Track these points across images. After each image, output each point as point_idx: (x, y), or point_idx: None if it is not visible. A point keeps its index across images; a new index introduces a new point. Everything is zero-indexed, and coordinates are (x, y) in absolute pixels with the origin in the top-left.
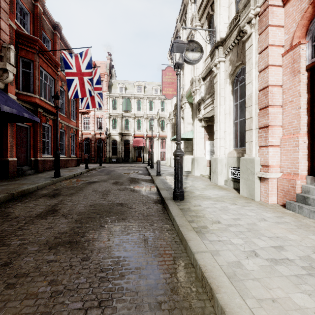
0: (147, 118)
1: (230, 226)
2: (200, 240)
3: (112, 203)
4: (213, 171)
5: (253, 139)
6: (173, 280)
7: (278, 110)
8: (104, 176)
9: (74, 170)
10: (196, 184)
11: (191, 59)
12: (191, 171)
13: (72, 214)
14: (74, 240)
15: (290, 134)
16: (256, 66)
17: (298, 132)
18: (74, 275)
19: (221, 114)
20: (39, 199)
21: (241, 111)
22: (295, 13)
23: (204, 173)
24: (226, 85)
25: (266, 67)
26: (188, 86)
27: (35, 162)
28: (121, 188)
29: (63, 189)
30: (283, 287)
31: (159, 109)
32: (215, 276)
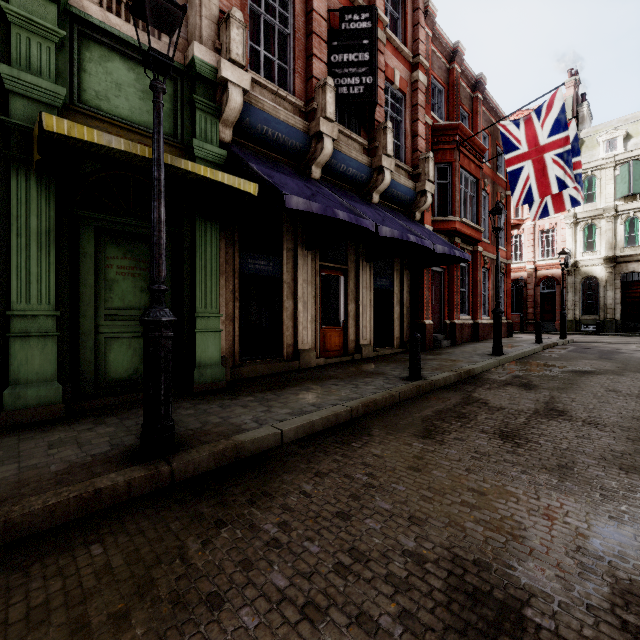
0: None
1: None
2: None
3: None
4: None
5: None
6: None
7: None
8: (603, 363)
9: (512, 344)
10: None
11: None
12: None
13: (604, 425)
14: None
15: None
16: None
17: None
18: None
19: None
20: (505, 387)
21: None
22: None
23: None
24: None
25: None
26: None
27: (450, 328)
28: None
29: (529, 377)
30: None
31: None
32: None
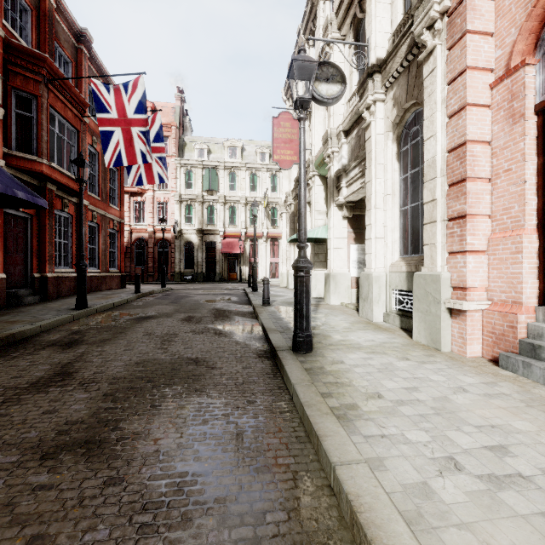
0: (247, 204)
1: (400, 403)
2: (346, 435)
3: (179, 357)
4: (364, 296)
5: (437, 240)
6: (294, 528)
7: (483, 186)
8: (168, 307)
9: (114, 295)
10: (334, 321)
11: (324, 96)
12: (324, 297)
13: (99, 381)
14: (95, 438)
15: (506, 230)
16: (443, 107)
17: (520, 227)
18: (85, 521)
19: (378, 195)
20: (41, 351)
21: (415, 191)
22: (514, 8)
23: (347, 301)
24: (386, 144)
25: (461, 108)
26: (319, 146)
27: (41, 281)
28: (198, 328)
29: (89, 331)
30: (523, 543)
31: (268, 188)
32: (381, 521)
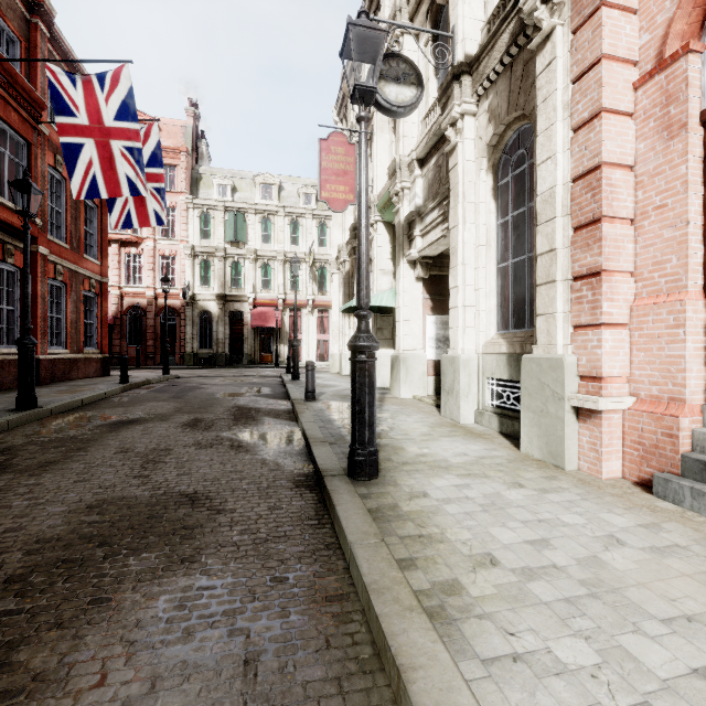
0: (286, 262)
1: (529, 575)
2: (451, 664)
3: (165, 493)
4: (447, 388)
5: (557, 307)
6: None
7: (624, 229)
8: (166, 405)
9: (86, 386)
10: (407, 424)
11: (393, 103)
12: (391, 388)
13: (6, 549)
14: None
15: (658, 294)
16: (566, 115)
17: (680, 289)
18: None
19: (467, 246)
20: None
21: (518, 240)
22: None
23: (422, 393)
24: (479, 175)
25: (593, 116)
26: (384, 182)
27: None
28: (206, 439)
29: (26, 447)
30: None
31: (315, 241)
32: None
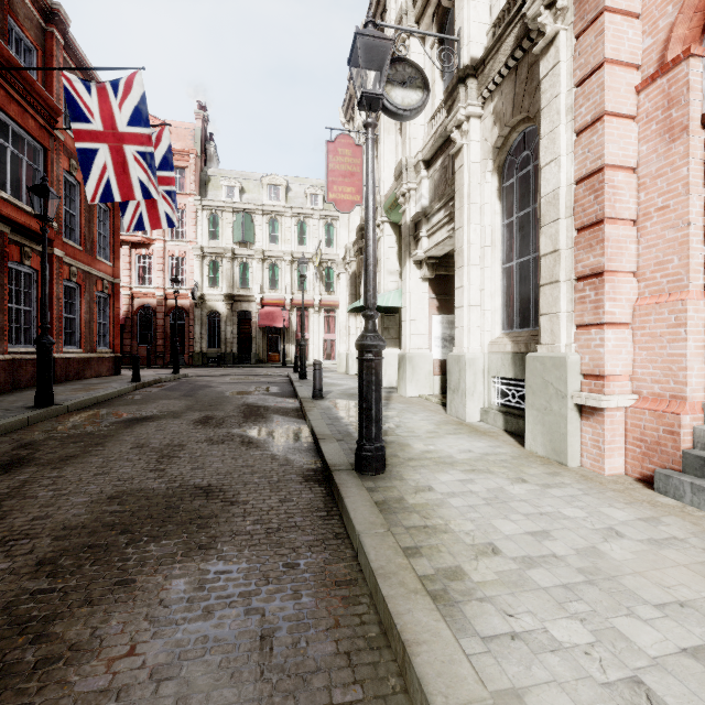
0: (293, 262)
1: (529, 563)
2: (452, 640)
3: (180, 485)
4: (453, 386)
5: (561, 307)
6: None
7: (627, 230)
8: (178, 403)
9: (100, 385)
10: (413, 422)
11: (399, 106)
12: (398, 386)
13: (36, 535)
14: None
15: (660, 294)
16: (570, 119)
17: (682, 289)
18: None
19: (472, 246)
20: None
21: (523, 241)
22: None
23: (428, 392)
24: (484, 176)
25: (596, 120)
26: (390, 183)
27: None
28: (217, 435)
29: (47, 442)
30: None
31: (322, 241)
32: None
